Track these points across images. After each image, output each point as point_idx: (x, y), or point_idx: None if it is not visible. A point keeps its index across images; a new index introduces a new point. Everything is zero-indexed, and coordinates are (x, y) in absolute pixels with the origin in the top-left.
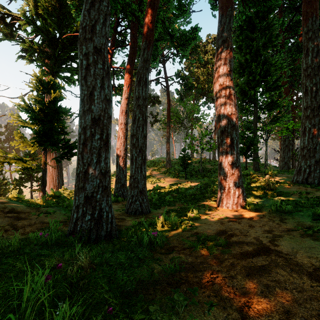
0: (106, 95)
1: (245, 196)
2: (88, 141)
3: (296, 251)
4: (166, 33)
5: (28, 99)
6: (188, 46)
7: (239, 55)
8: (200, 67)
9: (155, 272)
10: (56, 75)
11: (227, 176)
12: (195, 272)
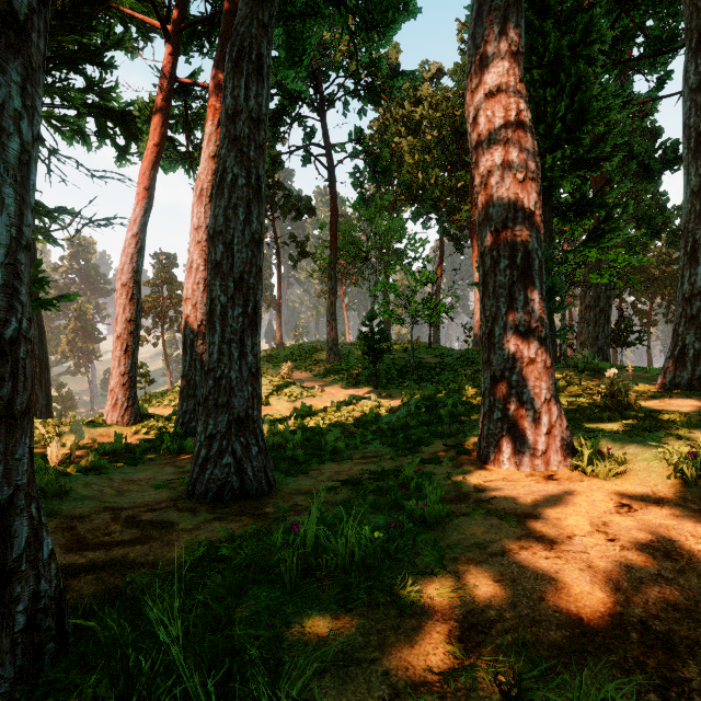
0: None
1: (566, 430)
2: None
3: None
4: None
5: None
6: (385, 29)
7: None
8: (405, 134)
9: None
10: None
11: (513, 368)
12: None
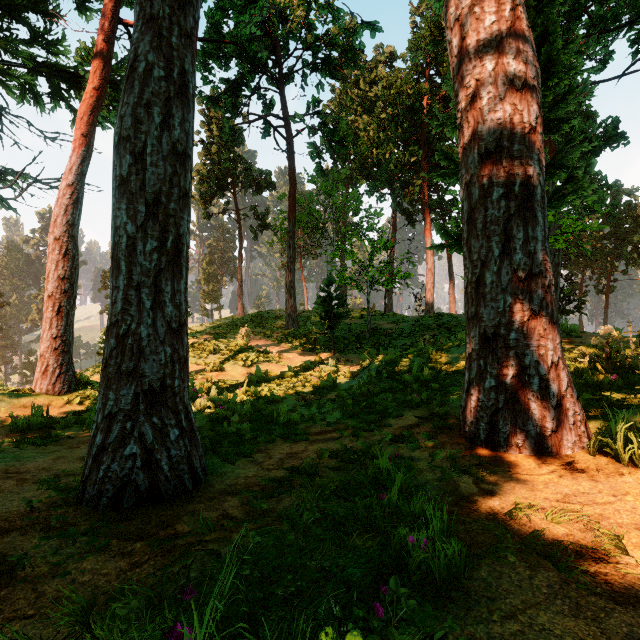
0: None
1: (577, 401)
2: None
3: None
4: None
5: None
6: None
7: None
8: (360, 113)
9: None
10: None
11: (510, 323)
12: None
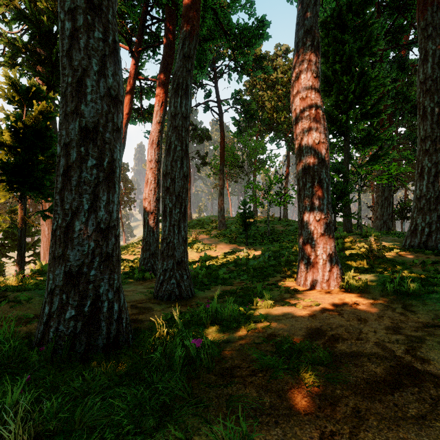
0: (109, 89)
1: (340, 269)
2: (73, 170)
3: None
4: (218, 29)
5: None
6: (251, 48)
7: (324, 66)
8: (266, 89)
9: None
10: (54, 90)
11: (313, 238)
12: (282, 439)
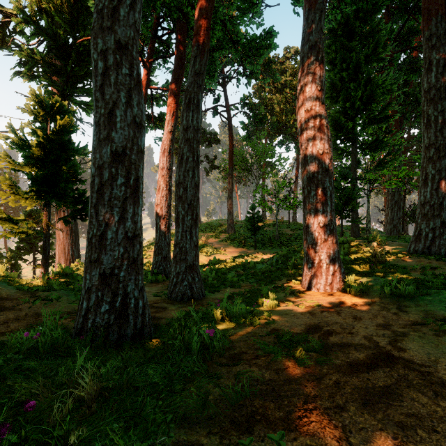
0: (135, 117)
1: (343, 273)
2: (105, 188)
3: (435, 360)
4: (227, 40)
5: (21, 129)
6: (259, 58)
7: (332, 73)
8: (275, 92)
9: (211, 401)
10: (68, 99)
11: (317, 243)
12: (277, 399)
